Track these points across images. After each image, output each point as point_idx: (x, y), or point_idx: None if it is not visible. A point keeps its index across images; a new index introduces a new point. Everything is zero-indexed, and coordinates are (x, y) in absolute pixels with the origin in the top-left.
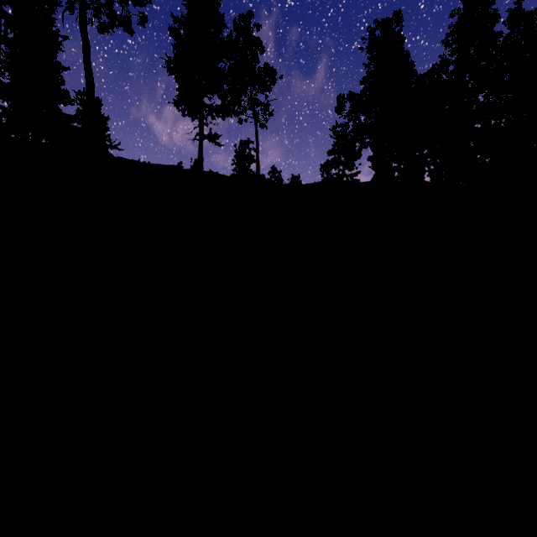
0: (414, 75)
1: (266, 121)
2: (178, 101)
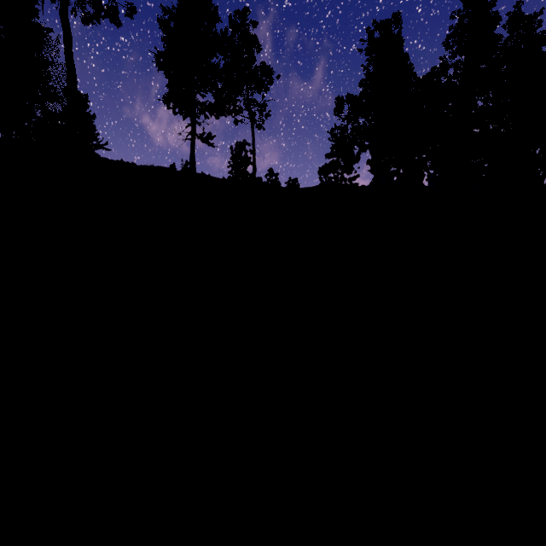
0: (413, 78)
1: (263, 122)
2: (168, 97)
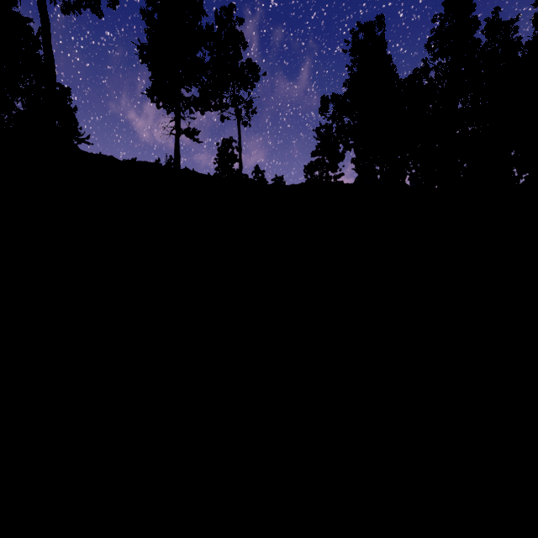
0: (396, 79)
1: (249, 119)
2: (151, 91)
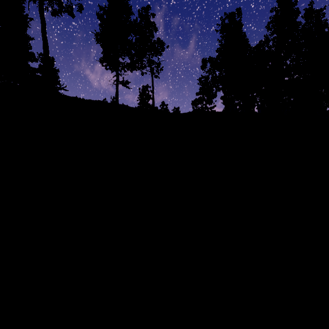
0: (248, 47)
1: (158, 73)
2: (102, 59)
